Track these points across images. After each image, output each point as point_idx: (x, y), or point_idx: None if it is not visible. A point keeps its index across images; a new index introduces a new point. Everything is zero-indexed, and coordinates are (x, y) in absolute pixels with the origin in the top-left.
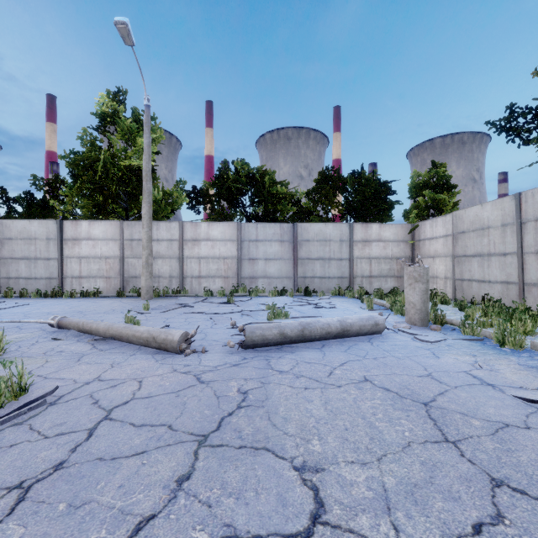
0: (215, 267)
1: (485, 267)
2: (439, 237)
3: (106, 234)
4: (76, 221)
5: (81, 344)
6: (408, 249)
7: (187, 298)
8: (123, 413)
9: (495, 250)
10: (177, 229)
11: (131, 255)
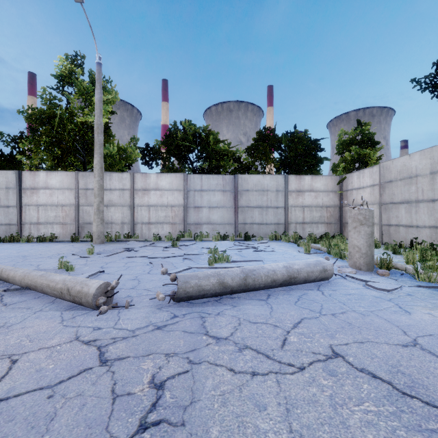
0: (163, 214)
1: (413, 213)
2: (366, 187)
3: (62, 183)
4: (34, 172)
5: None
6: (337, 198)
7: (136, 242)
8: None
9: (423, 197)
10: (129, 180)
11: (86, 203)
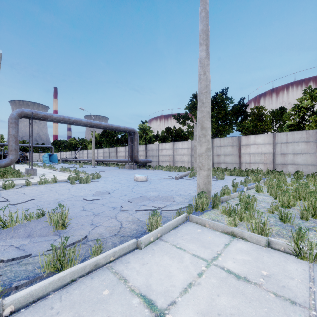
0: None
1: None
2: None
3: None
4: None
5: None
6: None
7: None
8: None
9: None
10: None
11: None
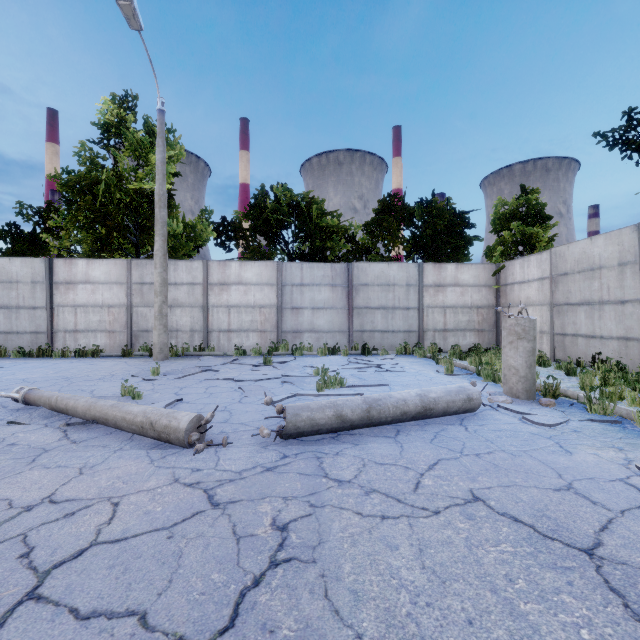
0: (249, 319)
1: (595, 319)
2: (532, 280)
3: (109, 276)
4: (70, 259)
5: (49, 430)
6: (492, 295)
7: (212, 357)
8: (67, 581)
9: (610, 297)
10: (201, 270)
11: (141, 304)
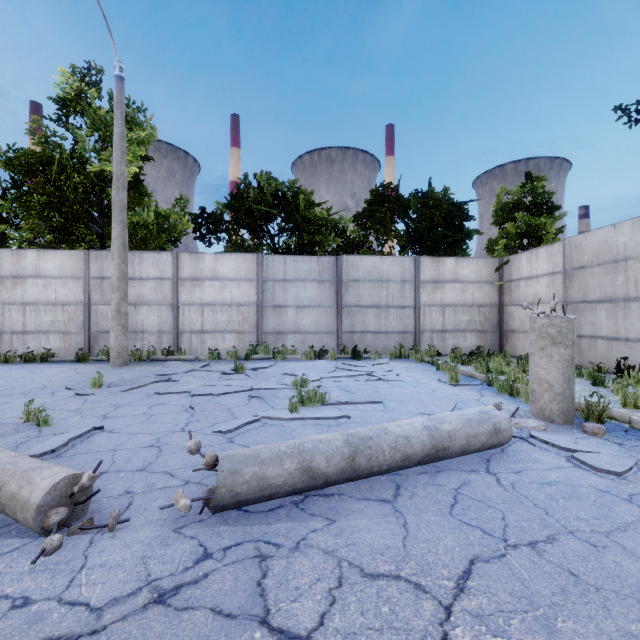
0: (225, 318)
1: (619, 318)
2: (541, 275)
3: (63, 269)
4: (17, 250)
5: None
6: (495, 293)
7: (179, 363)
8: None
9: (638, 293)
10: (170, 264)
11: (101, 301)
